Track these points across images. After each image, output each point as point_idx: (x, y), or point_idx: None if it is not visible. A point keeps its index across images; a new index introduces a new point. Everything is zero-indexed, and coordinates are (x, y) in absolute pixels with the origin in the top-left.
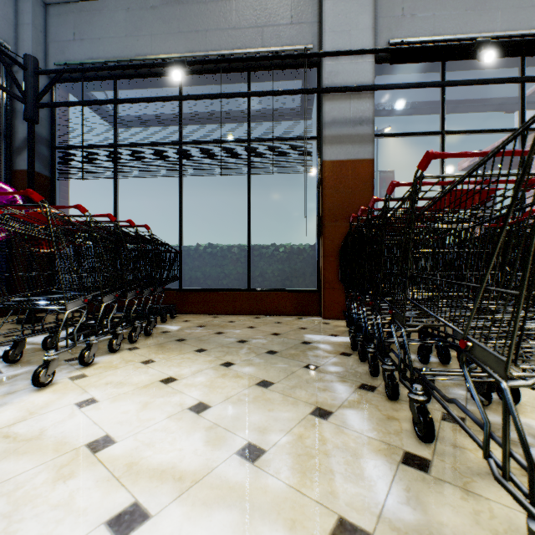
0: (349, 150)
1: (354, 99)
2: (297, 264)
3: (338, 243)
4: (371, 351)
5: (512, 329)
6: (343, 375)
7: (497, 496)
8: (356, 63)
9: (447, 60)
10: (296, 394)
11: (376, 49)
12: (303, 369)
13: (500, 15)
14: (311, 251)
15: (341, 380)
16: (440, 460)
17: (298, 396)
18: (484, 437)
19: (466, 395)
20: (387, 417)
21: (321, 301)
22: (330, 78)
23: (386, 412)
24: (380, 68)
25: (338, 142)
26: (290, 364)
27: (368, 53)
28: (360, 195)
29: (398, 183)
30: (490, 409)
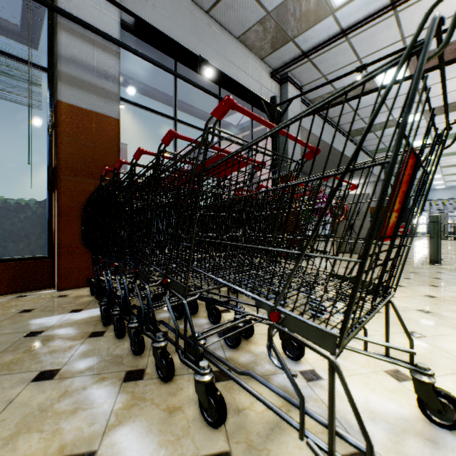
0: (92, 101)
1: (98, 48)
2: (15, 224)
3: (80, 201)
4: (135, 326)
5: (352, 301)
6: (99, 370)
7: (290, 455)
8: (101, 11)
9: (180, 62)
10: (19, 453)
11: (125, 7)
12: (32, 386)
13: (209, 51)
14: (39, 208)
15: (99, 380)
16: (236, 443)
17: (25, 454)
18: (302, 417)
19: (220, 342)
20: (169, 412)
21: (55, 269)
22: (69, 7)
23: (166, 404)
24: (125, 36)
25: (80, 86)
26: (4, 385)
27: (116, 6)
28: (106, 152)
29: (177, 133)
30: (239, 349)
